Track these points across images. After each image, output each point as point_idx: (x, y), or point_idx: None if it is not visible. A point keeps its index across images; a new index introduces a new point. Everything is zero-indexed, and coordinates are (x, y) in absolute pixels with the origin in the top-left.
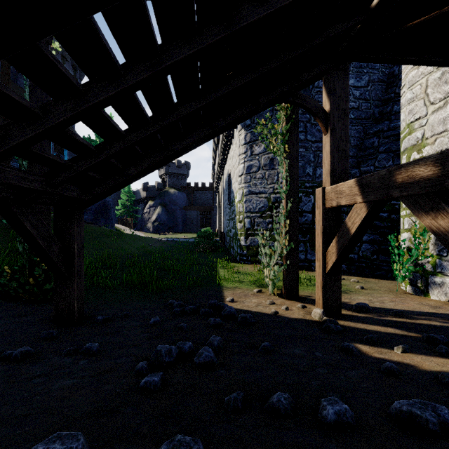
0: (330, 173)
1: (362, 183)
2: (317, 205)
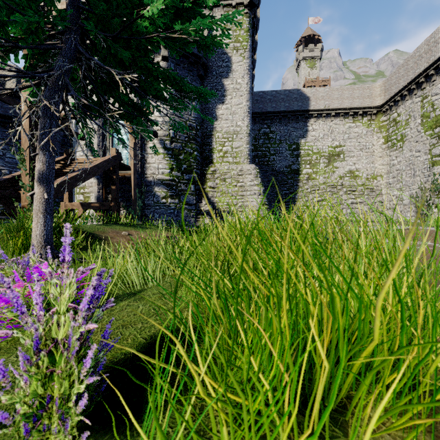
0: (68, 198)
1: (82, 204)
2: (62, 208)
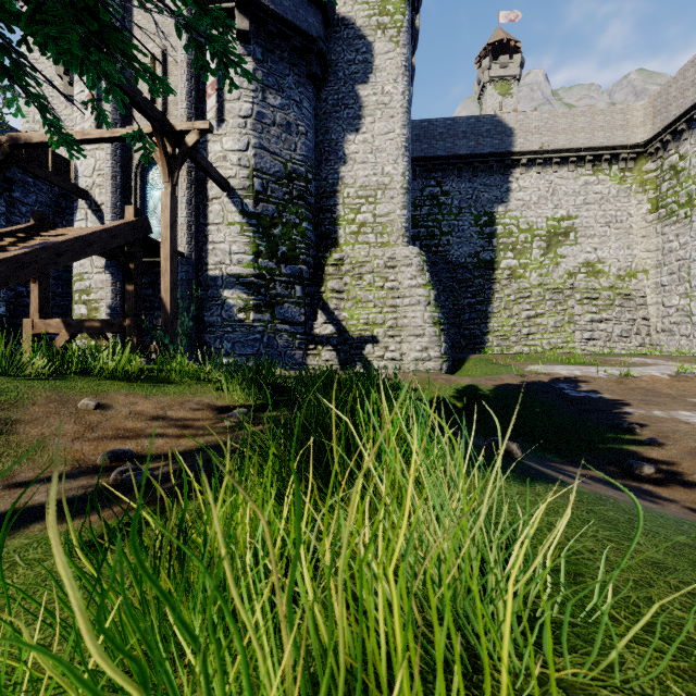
0: (39, 311)
1: (66, 323)
2: (26, 331)
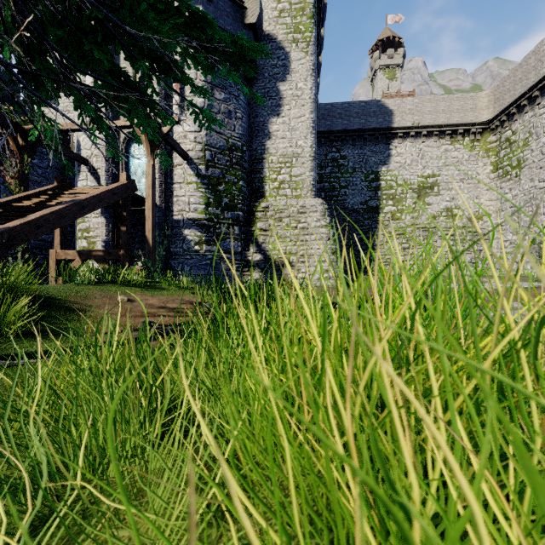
0: (60, 244)
1: (80, 252)
2: (51, 258)
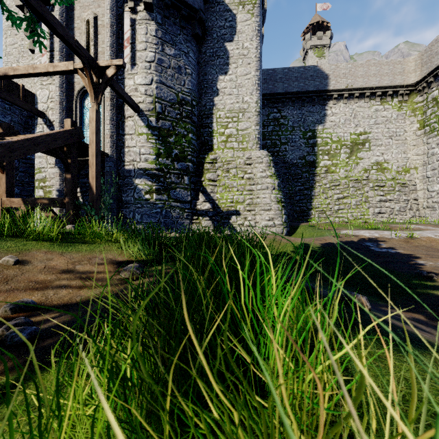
0: (6, 192)
1: (25, 200)
2: None
